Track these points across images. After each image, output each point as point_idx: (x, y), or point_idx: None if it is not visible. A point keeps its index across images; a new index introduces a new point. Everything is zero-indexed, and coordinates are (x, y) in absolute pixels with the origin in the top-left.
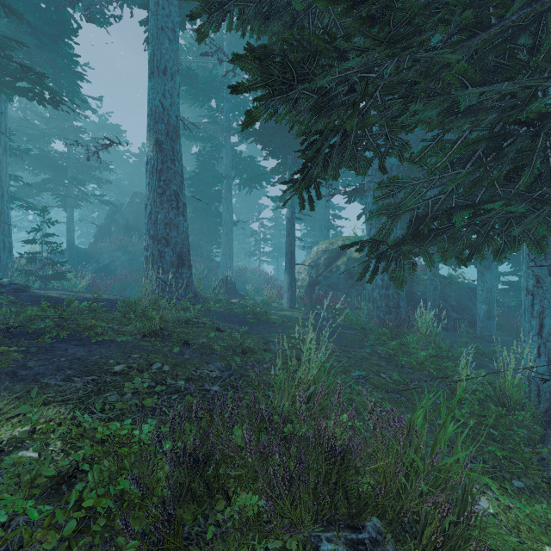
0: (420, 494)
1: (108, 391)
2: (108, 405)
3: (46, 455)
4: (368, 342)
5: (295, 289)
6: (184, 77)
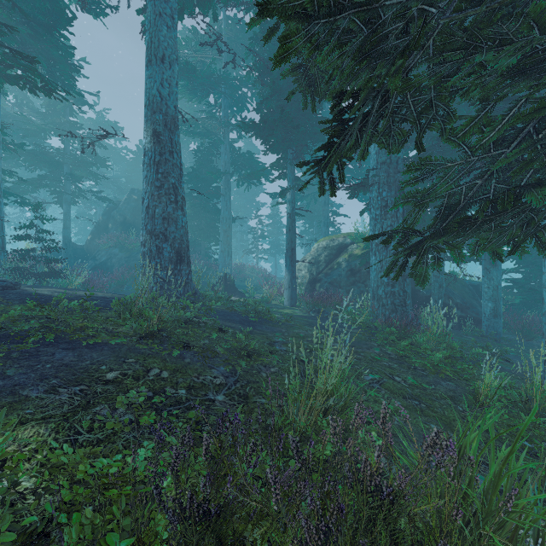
0: (477, 537)
1: (99, 404)
2: (98, 423)
3: (5, 509)
4: (376, 342)
5: (296, 287)
6: (182, 71)
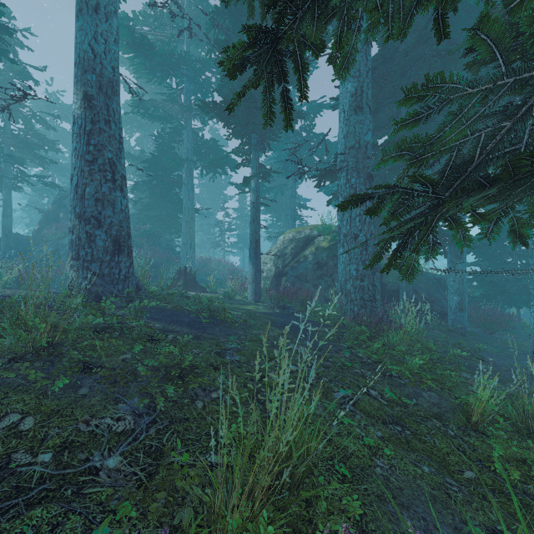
0: None
1: None
2: None
3: None
4: (346, 343)
5: (260, 281)
6: (138, 46)
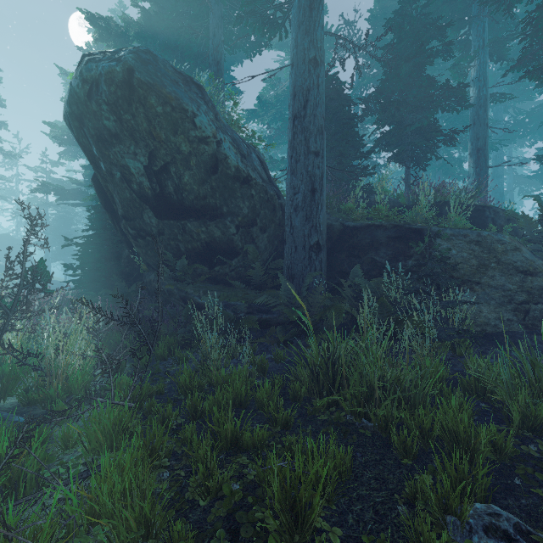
0: None
1: None
2: None
3: None
4: None
5: None
6: None
